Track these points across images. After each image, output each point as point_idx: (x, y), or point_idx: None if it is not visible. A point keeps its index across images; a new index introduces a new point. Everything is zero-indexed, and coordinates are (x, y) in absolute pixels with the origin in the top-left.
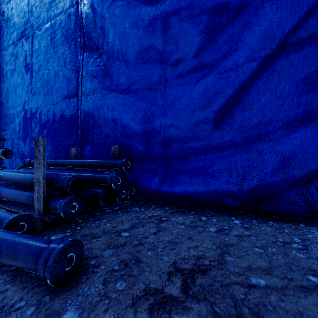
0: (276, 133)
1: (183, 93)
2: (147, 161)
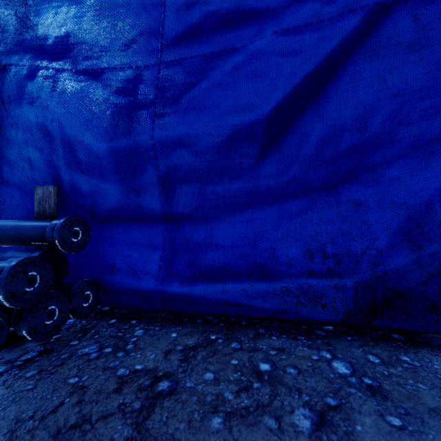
0: (398, 166)
1: (209, 72)
2: (128, 224)
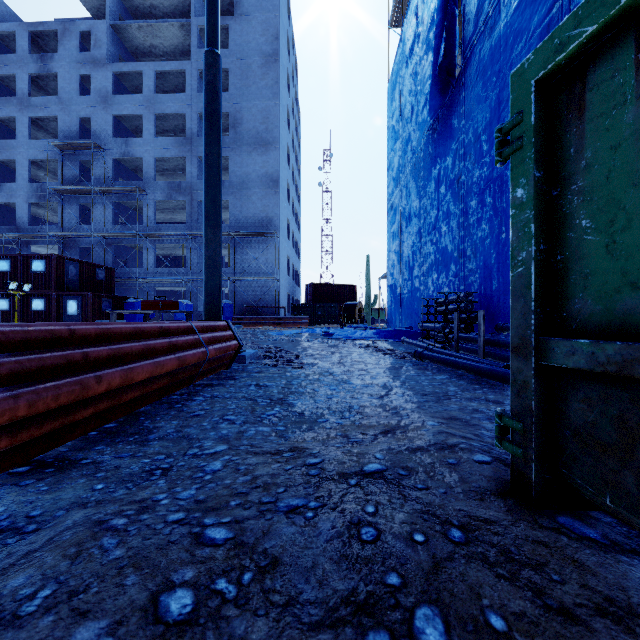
0: None
1: None
2: None
